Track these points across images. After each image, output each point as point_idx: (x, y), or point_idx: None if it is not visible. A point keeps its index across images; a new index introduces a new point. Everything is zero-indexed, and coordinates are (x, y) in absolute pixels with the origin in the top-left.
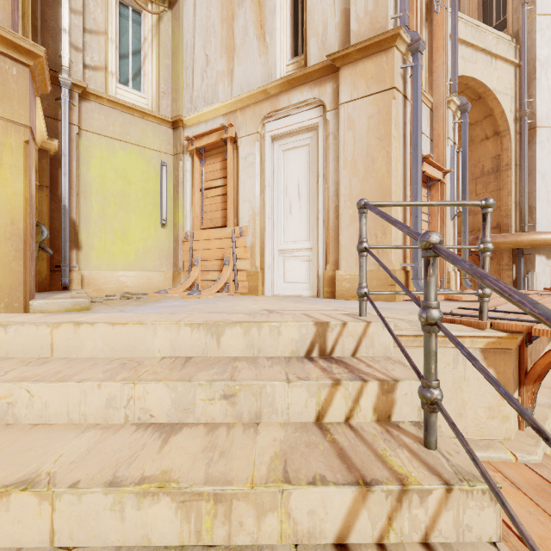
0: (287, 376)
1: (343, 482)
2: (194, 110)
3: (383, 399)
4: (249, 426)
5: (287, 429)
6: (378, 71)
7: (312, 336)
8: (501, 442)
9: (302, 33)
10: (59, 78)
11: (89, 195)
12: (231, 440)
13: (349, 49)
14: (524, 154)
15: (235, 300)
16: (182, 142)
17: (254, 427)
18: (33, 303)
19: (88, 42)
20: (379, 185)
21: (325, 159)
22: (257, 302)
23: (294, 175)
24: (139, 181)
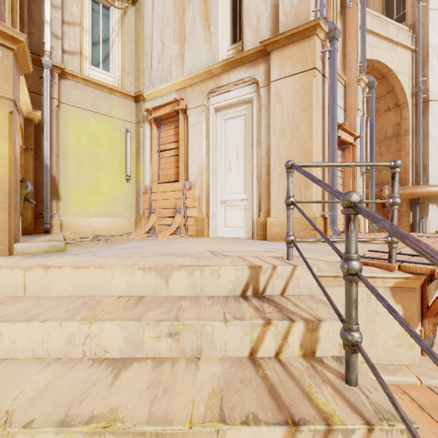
0: (224, 316)
1: (274, 422)
2: (152, 87)
3: (308, 337)
4: (191, 361)
5: (224, 364)
6: (302, 55)
7: (246, 278)
8: (407, 367)
9: (240, 24)
10: (42, 61)
11: (66, 156)
12: (174, 375)
13: (278, 37)
14: (419, 122)
15: (185, 242)
16: (143, 113)
17: (195, 362)
18: (16, 246)
19: (66, 32)
20: (302, 148)
21: (258, 127)
22: (203, 244)
23: (233, 139)
24: (108, 144)
